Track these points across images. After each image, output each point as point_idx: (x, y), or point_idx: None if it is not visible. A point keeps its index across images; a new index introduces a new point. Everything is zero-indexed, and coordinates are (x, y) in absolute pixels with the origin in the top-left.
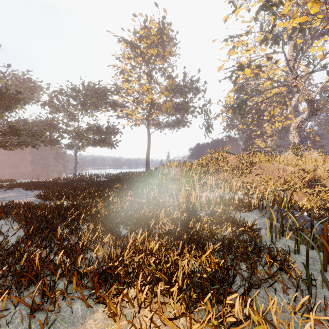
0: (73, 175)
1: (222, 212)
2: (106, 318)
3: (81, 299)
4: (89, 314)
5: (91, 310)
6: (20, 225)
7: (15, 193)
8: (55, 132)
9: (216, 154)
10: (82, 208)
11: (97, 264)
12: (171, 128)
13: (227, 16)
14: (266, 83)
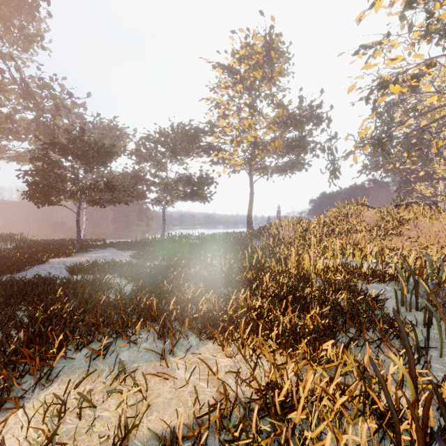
0: (162, 235)
1: (343, 281)
2: (215, 349)
3: (195, 333)
4: (201, 344)
5: (202, 343)
6: (126, 281)
7: (110, 252)
8: (142, 186)
9: (346, 208)
10: (180, 269)
11: (203, 313)
12: (282, 174)
13: (362, 14)
14: (431, 99)
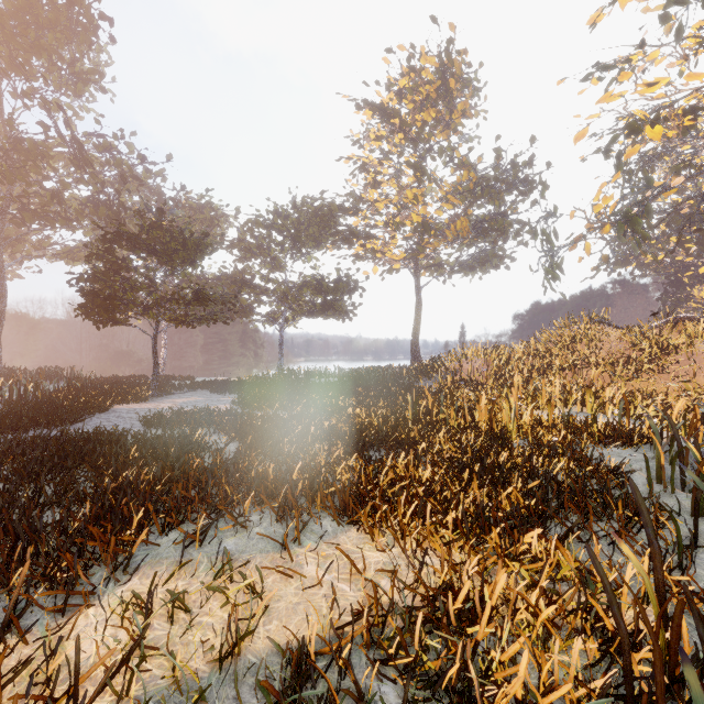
0: (278, 370)
1: (563, 443)
2: (361, 538)
3: (331, 515)
4: (340, 532)
5: (342, 529)
6: (227, 439)
7: (201, 396)
8: (249, 295)
9: (573, 328)
10: (308, 421)
11: (343, 487)
12: (467, 274)
13: (599, 13)
14: None
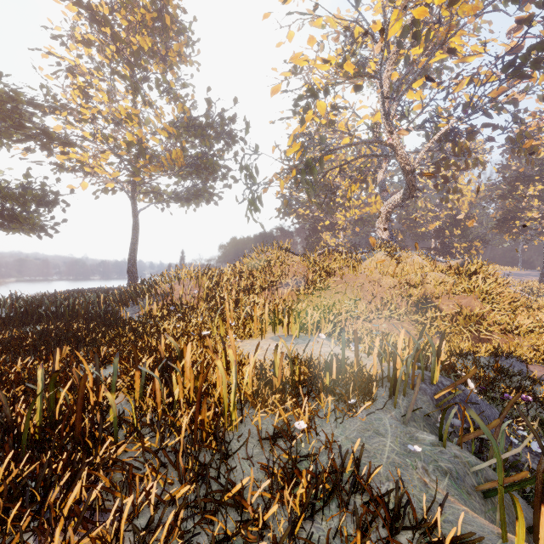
0: None
1: (309, 428)
2: None
3: None
4: None
5: None
6: None
7: None
8: None
9: (268, 254)
10: None
11: None
12: (183, 204)
13: None
14: (344, 140)
